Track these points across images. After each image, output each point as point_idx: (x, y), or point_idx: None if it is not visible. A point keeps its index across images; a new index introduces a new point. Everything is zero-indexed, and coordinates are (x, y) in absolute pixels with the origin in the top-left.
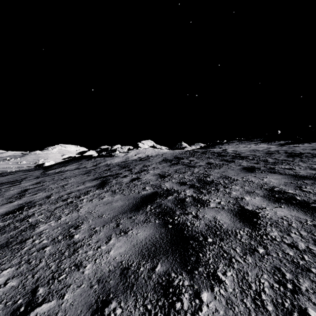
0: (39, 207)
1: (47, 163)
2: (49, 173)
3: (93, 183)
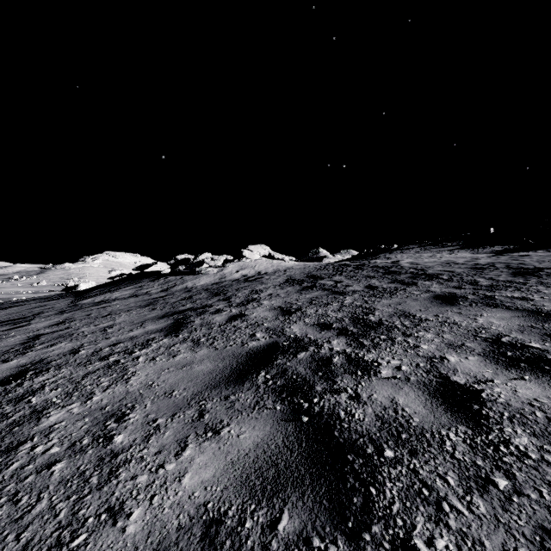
0: (55, 371)
1: (83, 285)
2: (83, 304)
3: (160, 324)
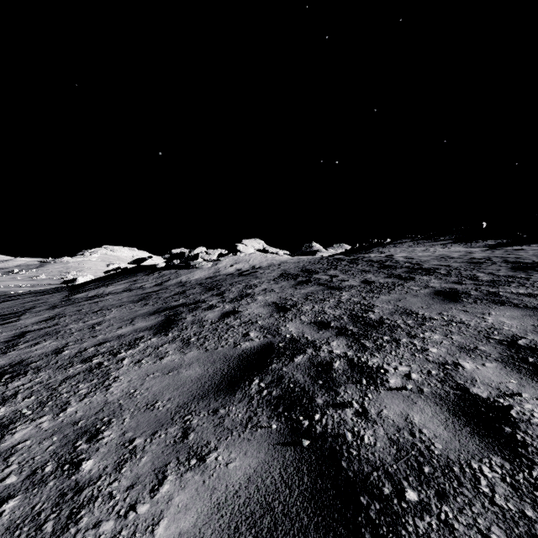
0: (32, 375)
1: (81, 279)
2: (76, 299)
3: (150, 321)
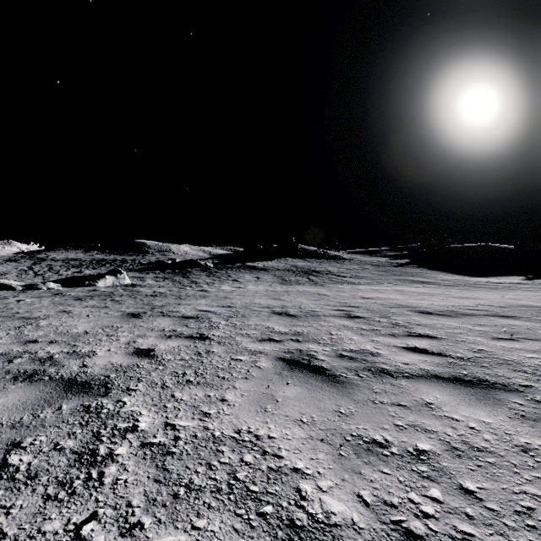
0: None
1: None
2: None
3: None
